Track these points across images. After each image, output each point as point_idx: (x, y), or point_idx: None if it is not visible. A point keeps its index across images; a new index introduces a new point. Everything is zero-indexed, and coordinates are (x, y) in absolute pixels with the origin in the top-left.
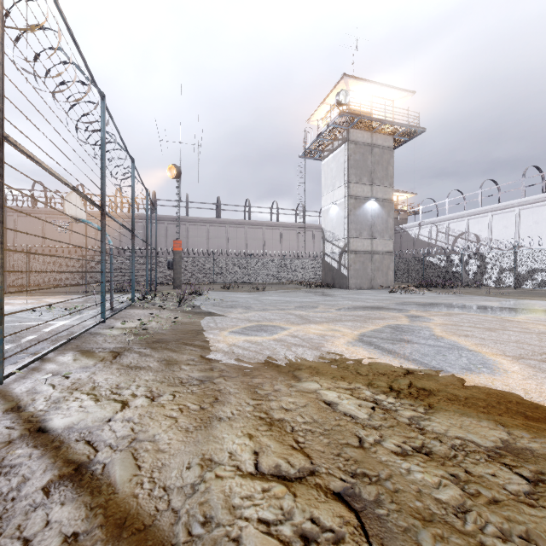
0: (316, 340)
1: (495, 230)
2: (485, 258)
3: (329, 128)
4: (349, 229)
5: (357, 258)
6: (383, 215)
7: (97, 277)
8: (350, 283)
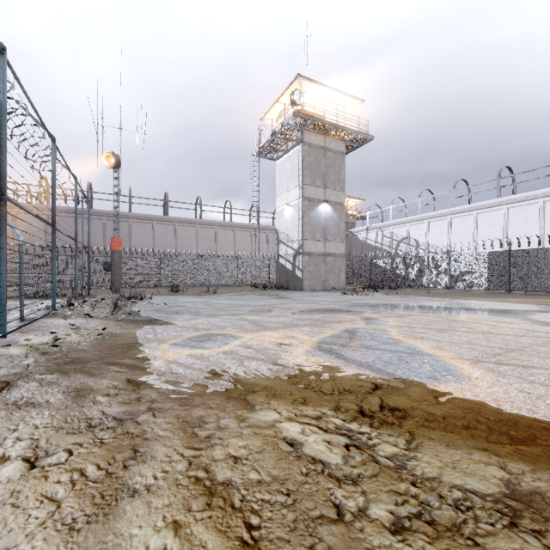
0: (272, 351)
1: (431, 236)
2: (424, 261)
3: (284, 127)
4: (303, 230)
5: (310, 260)
6: (335, 218)
7: (14, 280)
8: (304, 285)
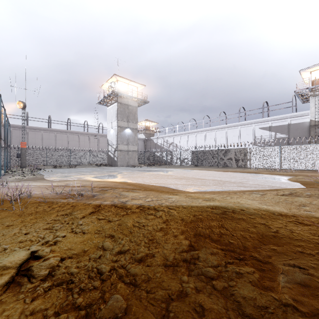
0: (81, 177)
1: (181, 142)
2: (172, 153)
3: (109, 95)
4: (117, 140)
5: (121, 153)
6: (133, 135)
7: None
8: (118, 164)
